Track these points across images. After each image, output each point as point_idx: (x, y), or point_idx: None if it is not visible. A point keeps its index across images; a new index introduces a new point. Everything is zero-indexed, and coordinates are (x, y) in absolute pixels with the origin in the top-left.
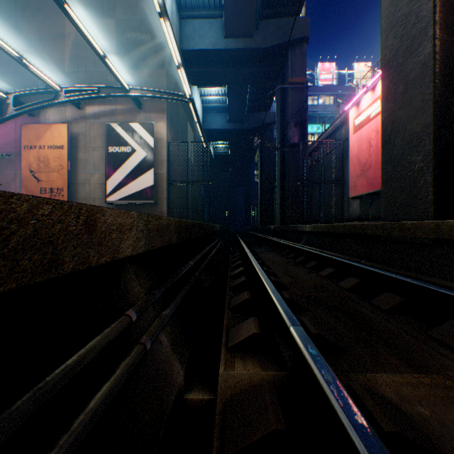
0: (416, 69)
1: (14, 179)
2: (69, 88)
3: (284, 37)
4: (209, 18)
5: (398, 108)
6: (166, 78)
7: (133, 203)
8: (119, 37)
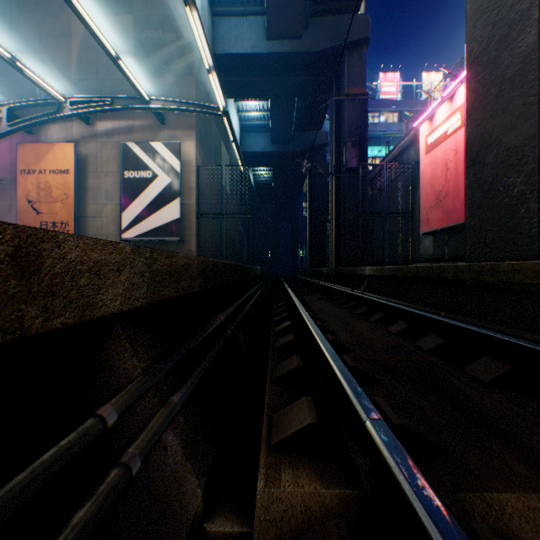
0: (515, 65)
1: (9, 211)
2: (75, 98)
3: (339, 38)
4: (248, 16)
5: (489, 116)
6: (195, 87)
7: (155, 240)
8: (137, 37)
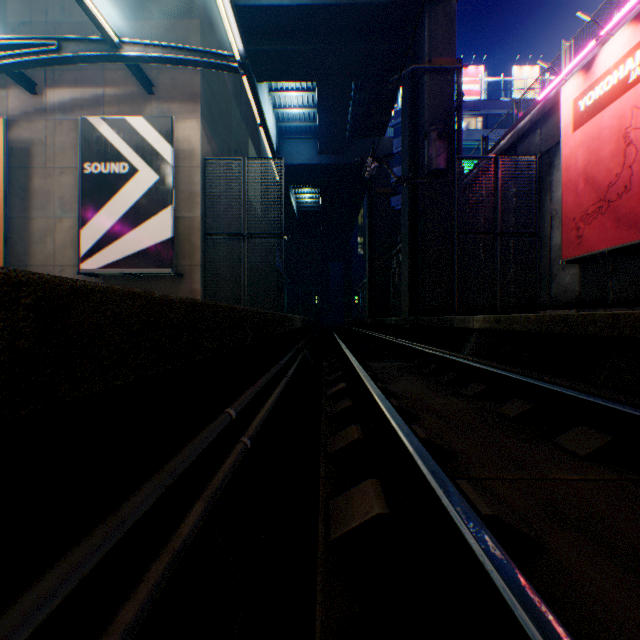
0: None
1: None
2: None
3: None
4: None
5: None
6: (200, 35)
7: (136, 274)
8: None
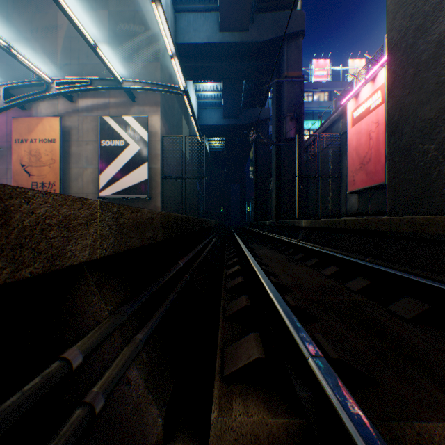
0: (429, 49)
1: (5, 174)
2: (60, 80)
3: (279, 30)
4: (204, 12)
5: (407, 93)
6: (160, 71)
7: (127, 198)
8: (112, 29)
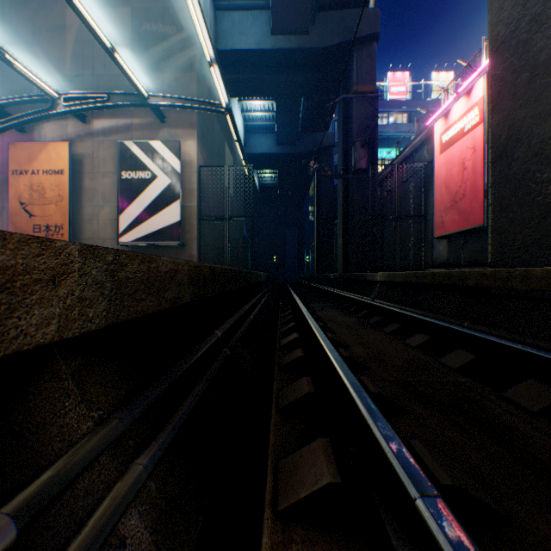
0: (550, 46)
1: (0, 214)
2: (69, 95)
3: (347, 33)
4: (252, 10)
5: (519, 105)
6: (196, 83)
7: (154, 244)
8: (136, 30)
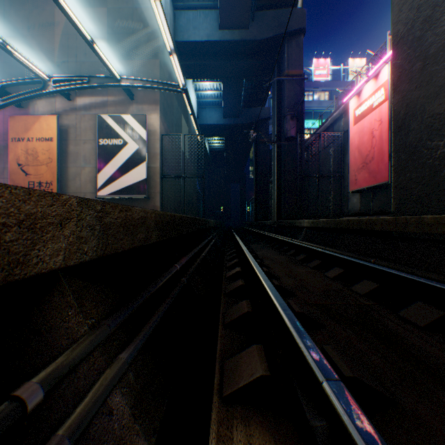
0: (439, 41)
1: (2, 173)
2: (57, 77)
3: (280, 28)
4: (204, 9)
5: (414, 88)
6: (159, 68)
7: (125, 197)
8: (111, 26)
